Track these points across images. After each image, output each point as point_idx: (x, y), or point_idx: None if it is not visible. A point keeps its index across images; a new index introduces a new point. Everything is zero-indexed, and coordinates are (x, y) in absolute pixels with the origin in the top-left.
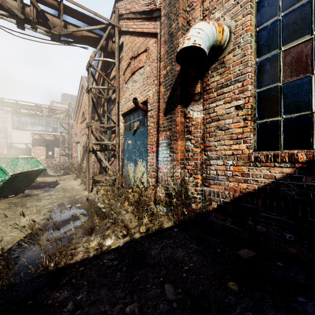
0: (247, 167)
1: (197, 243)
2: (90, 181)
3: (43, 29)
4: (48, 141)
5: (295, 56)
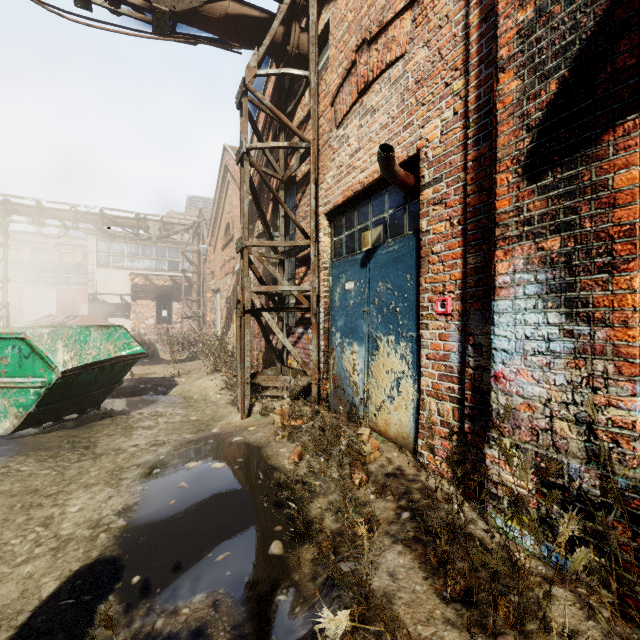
0: None
1: None
2: (246, 388)
3: (134, 2)
4: (162, 290)
5: None
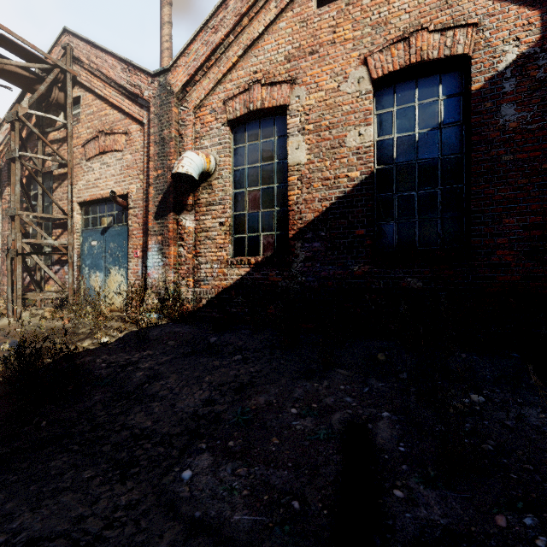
0: (227, 269)
1: (189, 326)
2: (18, 301)
3: None
4: None
5: (253, 197)
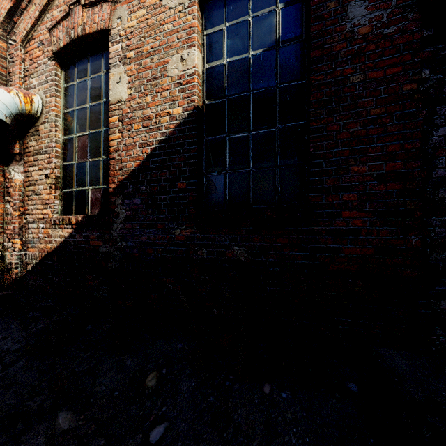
0: (51, 229)
1: None
2: None
3: None
4: None
5: (81, 144)
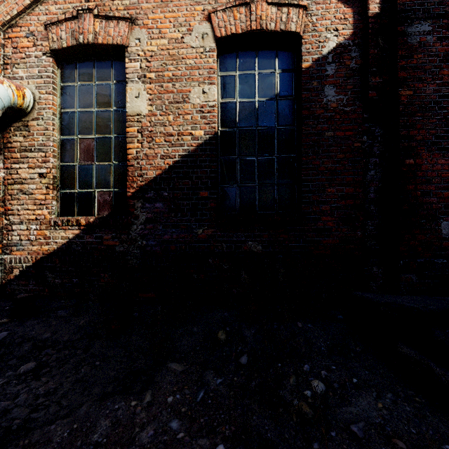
0: (49, 230)
1: None
2: None
3: None
4: None
5: (85, 147)
